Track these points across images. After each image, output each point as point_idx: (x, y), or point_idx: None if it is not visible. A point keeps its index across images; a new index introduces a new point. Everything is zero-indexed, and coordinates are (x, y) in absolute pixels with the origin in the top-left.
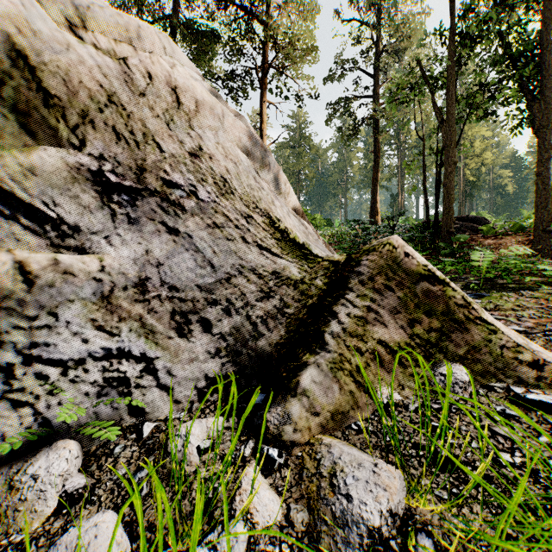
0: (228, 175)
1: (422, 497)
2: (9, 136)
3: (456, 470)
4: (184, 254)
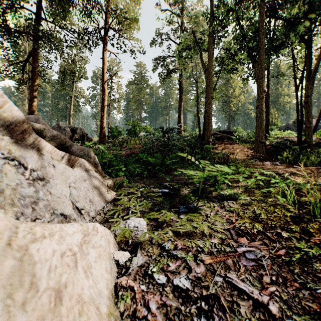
0: None
1: None
2: None
3: None
4: None
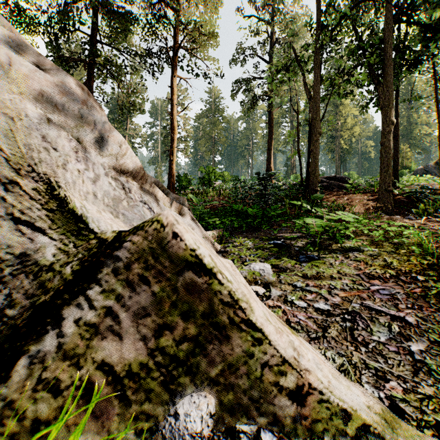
0: None
1: None
2: None
3: None
4: None
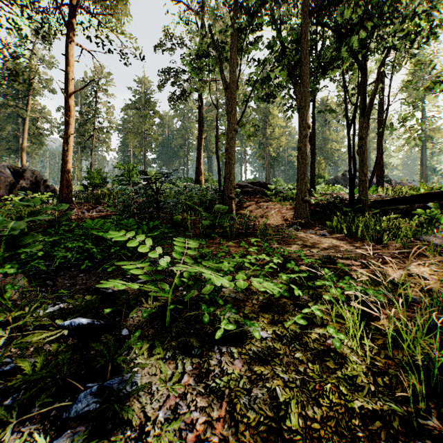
0: None
1: None
2: None
3: None
4: None
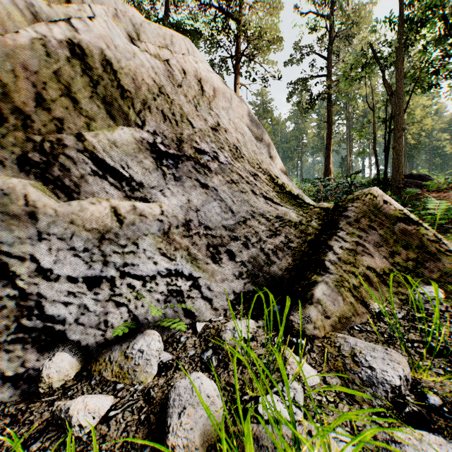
0: (238, 144)
1: (424, 371)
2: (100, 120)
3: (446, 356)
4: (213, 202)
